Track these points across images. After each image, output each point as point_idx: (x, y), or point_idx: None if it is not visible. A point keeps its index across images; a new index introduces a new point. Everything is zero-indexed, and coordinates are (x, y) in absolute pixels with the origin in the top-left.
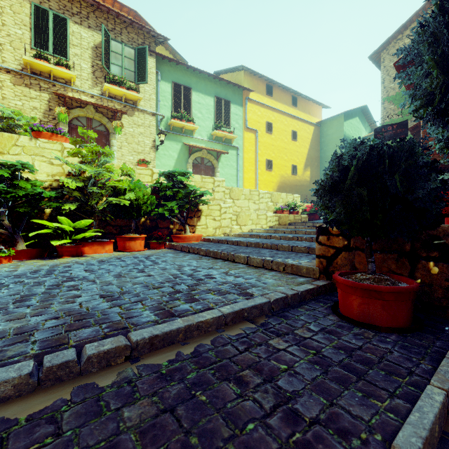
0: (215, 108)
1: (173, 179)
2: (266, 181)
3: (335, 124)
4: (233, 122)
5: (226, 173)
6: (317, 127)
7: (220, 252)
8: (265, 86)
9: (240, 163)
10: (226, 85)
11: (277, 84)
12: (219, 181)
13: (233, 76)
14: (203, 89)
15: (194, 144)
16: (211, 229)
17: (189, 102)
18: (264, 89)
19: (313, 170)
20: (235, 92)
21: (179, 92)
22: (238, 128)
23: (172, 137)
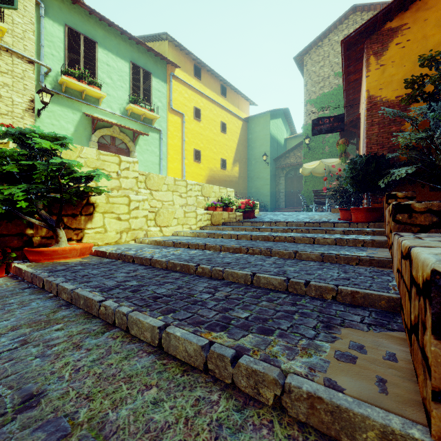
0: (131, 77)
1: (33, 146)
2: (194, 173)
3: (262, 122)
4: (155, 99)
5: (145, 160)
6: (245, 122)
7: (99, 301)
8: (193, 66)
9: (164, 150)
10: (146, 52)
11: (206, 67)
12: (129, 162)
13: (156, 46)
14: (114, 48)
15: (101, 117)
16: (113, 234)
17: (92, 60)
18: (191, 69)
19: (241, 166)
20: (157, 63)
21: (78, 42)
22: (161, 108)
23: (65, 102)
